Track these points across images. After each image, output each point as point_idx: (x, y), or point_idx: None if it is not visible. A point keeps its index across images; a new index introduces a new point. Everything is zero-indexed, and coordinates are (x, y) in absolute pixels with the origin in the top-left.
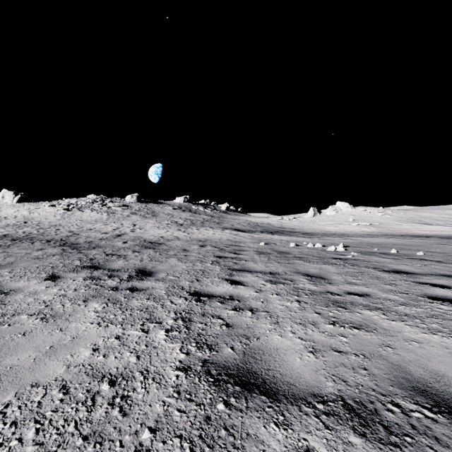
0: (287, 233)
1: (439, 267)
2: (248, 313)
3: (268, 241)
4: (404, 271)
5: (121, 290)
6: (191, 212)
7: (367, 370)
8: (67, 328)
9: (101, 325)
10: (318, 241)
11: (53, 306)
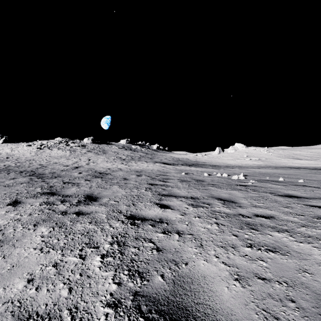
0: (201, 165)
1: (319, 192)
2: (175, 236)
3: (188, 172)
4: (294, 195)
5: (69, 214)
6: (131, 151)
7: (295, 302)
8: (10, 255)
9: (43, 251)
10: (224, 171)
11: (5, 230)
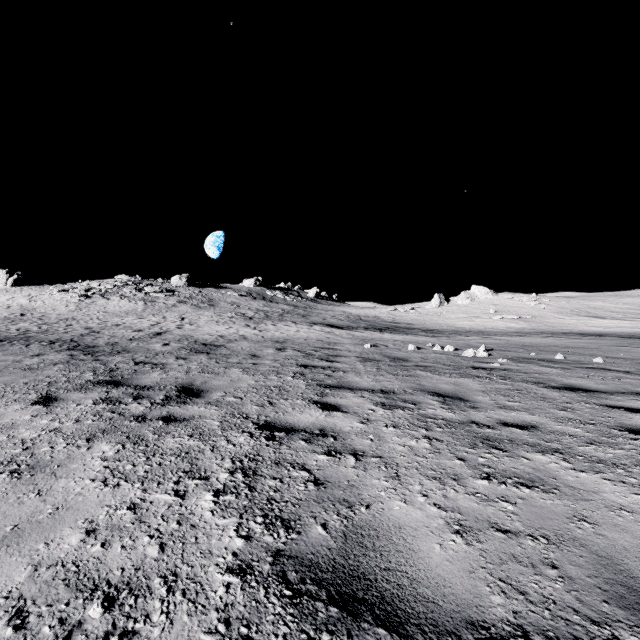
0: (403, 330)
1: (631, 381)
2: (349, 459)
3: (376, 343)
4: (581, 388)
5: (150, 421)
6: (265, 301)
7: (557, 568)
8: (50, 490)
9: (108, 484)
10: (448, 341)
11: (35, 449)
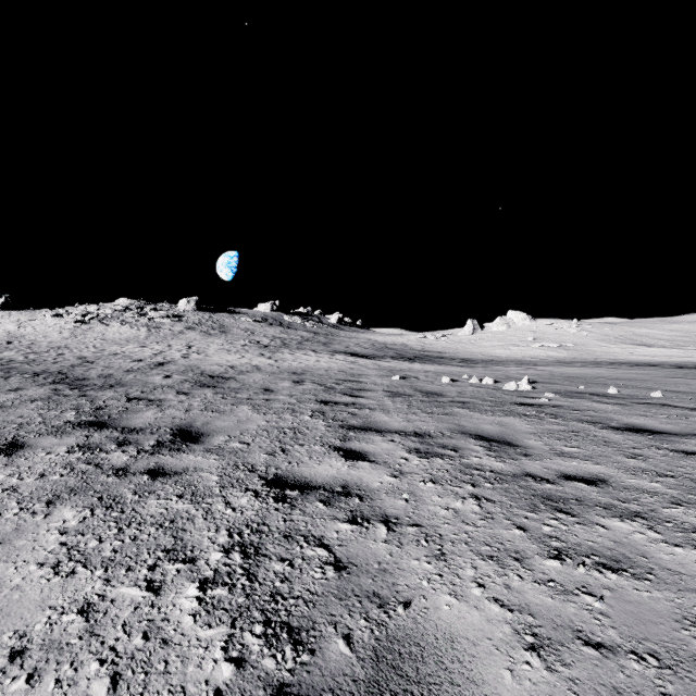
0: (434, 359)
1: None
2: (380, 529)
3: (406, 374)
4: (646, 428)
5: (133, 475)
6: (283, 327)
7: None
8: None
9: (59, 572)
10: (485, 372)
11: None
